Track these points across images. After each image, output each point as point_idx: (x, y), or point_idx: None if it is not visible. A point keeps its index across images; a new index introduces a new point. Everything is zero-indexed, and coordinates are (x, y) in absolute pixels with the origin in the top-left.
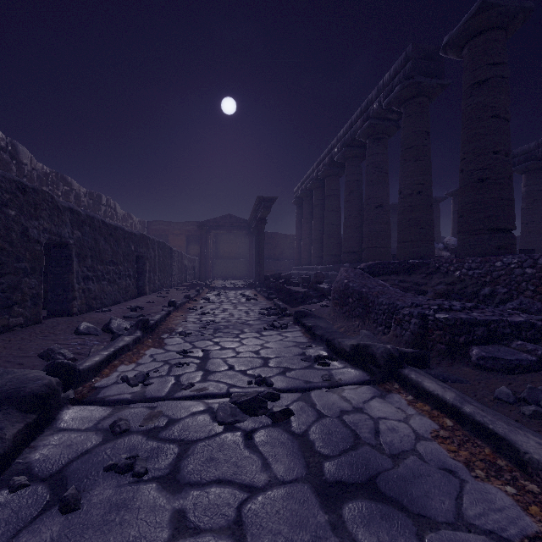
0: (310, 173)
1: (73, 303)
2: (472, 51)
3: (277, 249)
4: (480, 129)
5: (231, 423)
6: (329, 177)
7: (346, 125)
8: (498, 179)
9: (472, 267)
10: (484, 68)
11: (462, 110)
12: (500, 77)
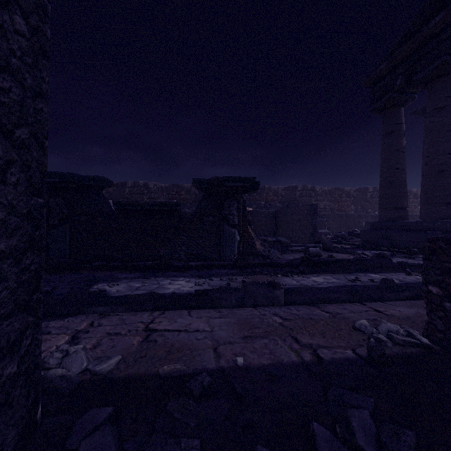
0: None
1: None
2: None
3: None
4: None
5: None
6: None
7: None
8: None
9: None
10: None
11: None
12: None
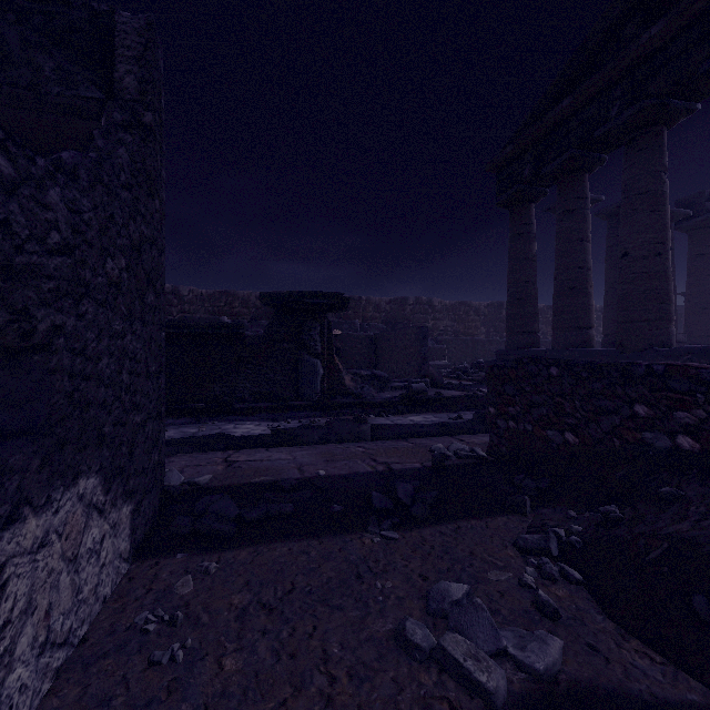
0: None
1: None
2: None
3: None
4: None
5: None
6: None
7: None
8: None
9: None
10: None
11: None
12: None
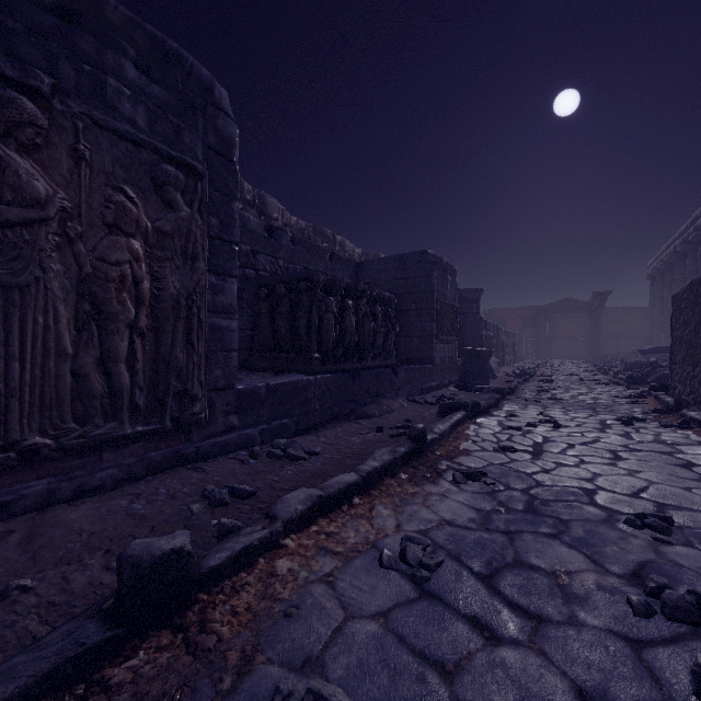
0: (660, 253)
1: (504, 362)
2: None
3: (630, 325)
4: None
5: (567, 375)
6: (676, 262)
7: (684, 225)
8: None
9: None
10: None
11: None
12: None
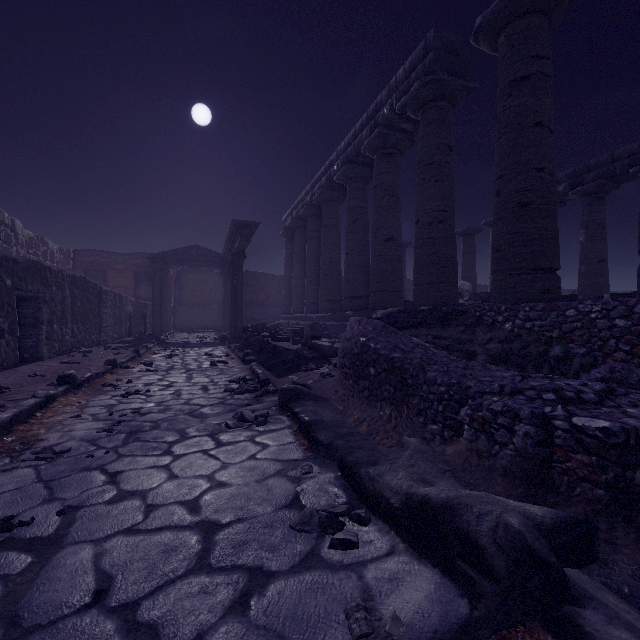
0: (303, 197)
1: None
2: (512, 38)
3: (261, 293)
4: (522, 139)
5: None
6: (326, 202)
7: (349, 136)
8: (543, 205)
9: (531, 316)
10: (526, 61)
11: (498, 115)
12: (543, 75)
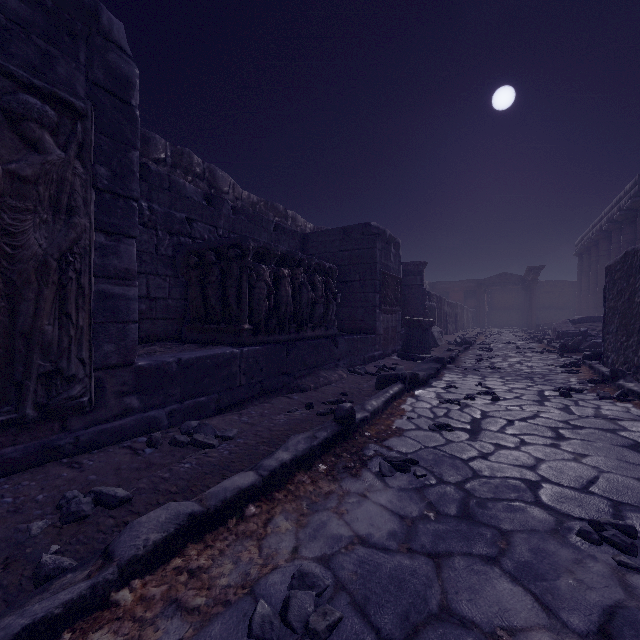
0: (587, 232)
1: (447, 331)
2: None
3: (560, 297)
4: None
5: (505, 343)
6: (601, 240)
7: (609, 206)
8: None
9: None
10: None
11: None
12: None
